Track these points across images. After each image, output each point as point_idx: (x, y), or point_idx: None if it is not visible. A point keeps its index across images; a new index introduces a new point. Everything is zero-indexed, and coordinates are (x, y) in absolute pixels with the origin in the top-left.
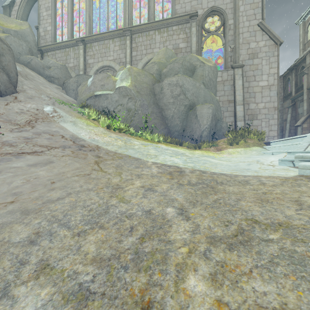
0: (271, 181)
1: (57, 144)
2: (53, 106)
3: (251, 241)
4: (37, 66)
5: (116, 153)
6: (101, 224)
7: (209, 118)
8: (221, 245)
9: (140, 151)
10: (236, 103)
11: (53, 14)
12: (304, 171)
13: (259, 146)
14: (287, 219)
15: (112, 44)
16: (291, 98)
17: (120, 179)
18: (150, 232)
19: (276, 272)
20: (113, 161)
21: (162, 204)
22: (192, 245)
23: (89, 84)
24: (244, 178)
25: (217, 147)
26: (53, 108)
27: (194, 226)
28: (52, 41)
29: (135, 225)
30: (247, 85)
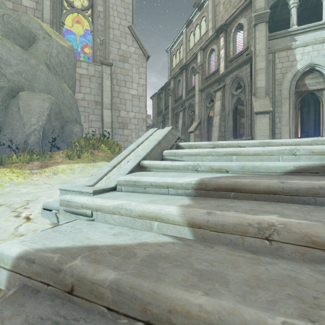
0: None
1: None
2: None
3: None
4: None
5: None
6: None
7: (43, 116)
8: None
9: None
10: (103, 106)
11: None
12: None
13: (108, 161)
14: None
15: None
16: (162, 114)
17: None
18: None
19: None
20: None
21: None
22: None
23: None
24: None
25: (45, 162)
26: None
27: None
28: None
29: None
30: (118, 89)
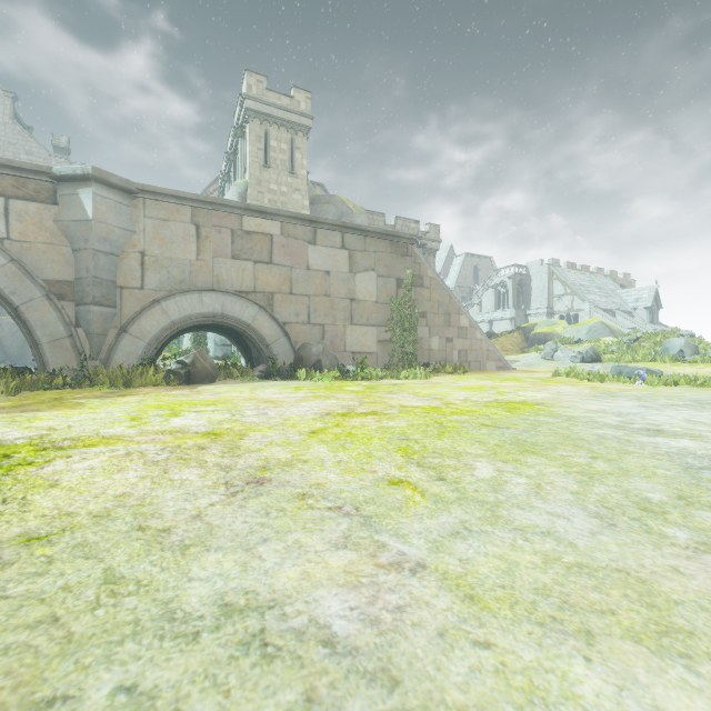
0: None
1: None
2: None
3: None
4: None
5: None
6: None
7: None
8: None
9: None
10: None
11: None
12: None
13: None
14: None
15: None
16: None
17: None
18: None
19: None
20: None
21: None
22: None
23: None
24: None
25: None
26: None
27: None
28: None
29: None
30: None
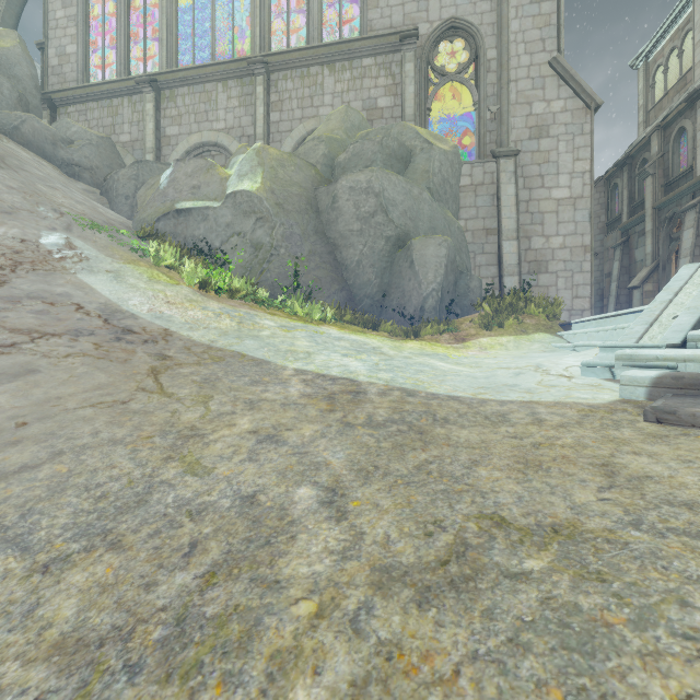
0: (559, 414)
1: (61, 325)
2: (67, 233)
3: (477, 578)
4: (37, 138)
5: (212, 349)
6: (117, 538)
7: (440, 269)
8: (403, 591)
9: (273, 344)
10: (502, 236)
11: (80, 15)
12: (633, 390)
13: (548, 332)
14: (576, 515)
15: (223, 94)
16: (620, 226)
17: (203, 413)
18: (236, 557)
19: (519, 675)
20: (197, 367)
21: (288, 478)
22: (329, 594)
23: (164, 184)
24: (500, 409)
25: (456, 335)
26: (66, 238)
27: (350, 538)
28: (77, 81)
29: (204, 538)
30: (527, 196)
